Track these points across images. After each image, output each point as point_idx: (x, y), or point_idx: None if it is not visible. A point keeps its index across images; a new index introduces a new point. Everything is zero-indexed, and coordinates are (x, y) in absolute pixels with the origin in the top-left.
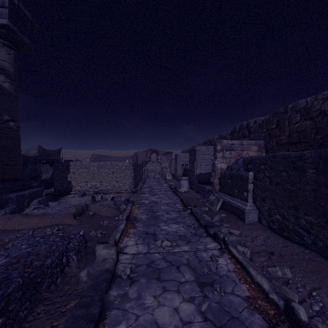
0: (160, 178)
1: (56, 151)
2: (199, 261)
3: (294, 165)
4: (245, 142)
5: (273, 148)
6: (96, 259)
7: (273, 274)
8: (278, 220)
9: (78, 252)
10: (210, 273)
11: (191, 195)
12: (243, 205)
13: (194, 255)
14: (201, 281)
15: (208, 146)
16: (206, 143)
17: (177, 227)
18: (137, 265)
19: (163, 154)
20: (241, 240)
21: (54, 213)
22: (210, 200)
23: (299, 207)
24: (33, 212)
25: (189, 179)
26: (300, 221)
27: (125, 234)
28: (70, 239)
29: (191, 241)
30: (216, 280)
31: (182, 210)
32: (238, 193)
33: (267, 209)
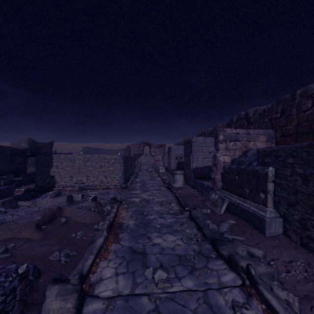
0: (153, 171)
1: (47, 144)
2: None
3: None
4: (251, 131)
5: (278, 139)
6: None
7: None
8: None
9: None
10: None
11: (187, 191)
12: (260, 211)
13: (205, 301)
14: None
15: (206, 137)
16: (200, 135)
17: (174, 240)
18: None
19: (156, 146)
20: (274, 273)
21: (11, 222)
22: (212, 199)
23: None
24: None
25: (184, 173)
26: None
27: (103, 254)
28: None
29: (196, 268)
30: None
31: (179, 212)
32: (250, 193)
33: (299, 219)
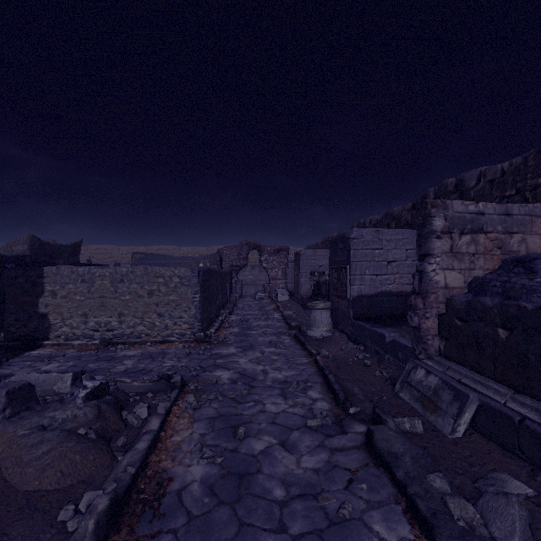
0: (266, 298)
1: (69, 247)
2: None
3: None
4: (515, 208)
5: None
6: None
7: None
8: None
9: None
10: None
11: (341, 349)
12: None
13: None
14: None
15: (380, 230)
16: None
17: None
18: None
19: (272, 251)
20: None
21: None
22: (419, 385)
23: None
24: None
25: (331, 305)
26: None
27: None
28: None
29: None
30: None
31: (333, 425)
32: None
33: None
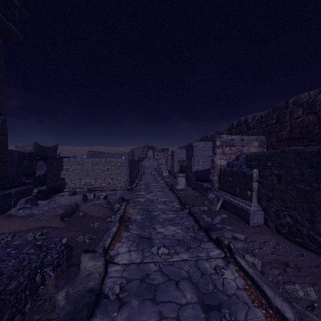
0: (157, 174)
1: (52, 147)
2: (201, 274)
3: (310, 161)
4: (245, 138)
5: (273, 144)
6: (79, 273)
7: (292, 294)
8: (288, 223)
9: (57, 266)
10: (216, 291)
11: (188, 192)
12: (247, 206)
13: (195, 266)
14: (206, 302)
15: (206, 142)
16: (203, 139)
17: (175, 229)
18: (128, 279)
19: (160, 150)
20: (248, 248)
21: (39, 214)
22: (209, 198)
23: (315, 210)
24: (17, 213)
25: (186, 175)
26: (317, 226)
27: (117, 238)
28: (49, 249)
29: (191, 247)
30: (223, 302)
31: (180, 210)
32: (240, 192)
33: (275, 210)
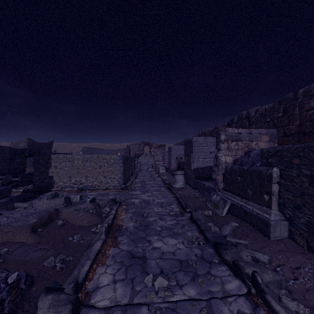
0: (153, 171)
1: (47, 144)
2: None
3: None
4: (254, 131)
5: (280, 139)
6: None
7: None
8: None
9: None
10: None
11: (188, 192)
12: (265, 213)
13: (208, 312)
14: None
15: (207, 137)
16: (200, 135)
17: (175, 243)
18: None
19: (156, 146)
20: (282, 281)
21: (5, 224)
22: (213, 200)
23: None
24: None
25: (185, 173)
26: None
27: (101, 259)
28: None
29: (198, 275)
30: None
31: (179, 214)
32: (253, 195)
33: (306, 222)
